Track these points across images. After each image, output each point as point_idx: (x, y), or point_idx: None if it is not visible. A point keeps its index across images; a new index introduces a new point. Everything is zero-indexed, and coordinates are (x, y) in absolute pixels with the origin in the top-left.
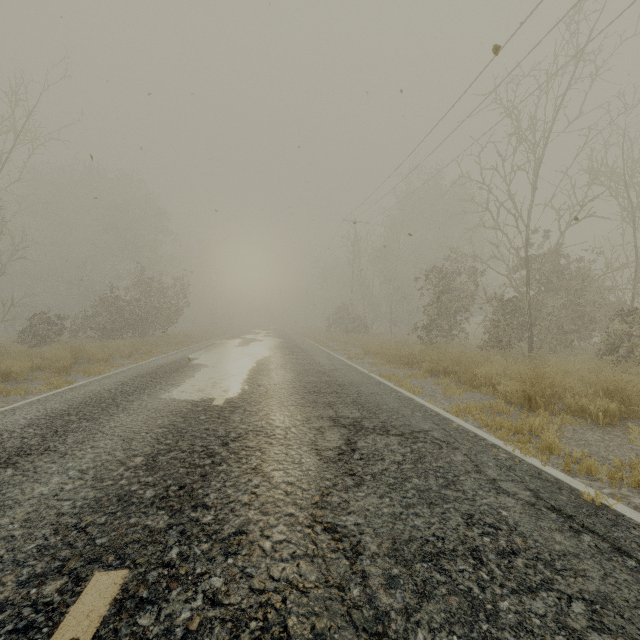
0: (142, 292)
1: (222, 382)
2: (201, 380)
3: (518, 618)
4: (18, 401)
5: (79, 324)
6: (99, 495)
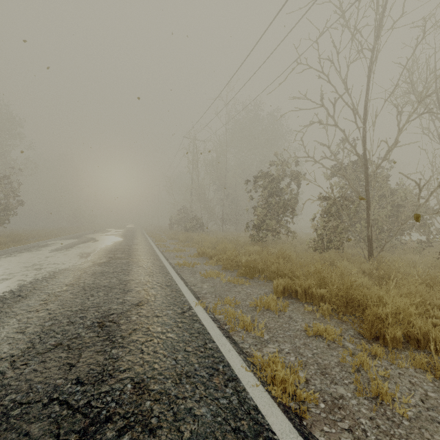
0: None
1: None
2: None
3: None
4: None
5: None
6: None
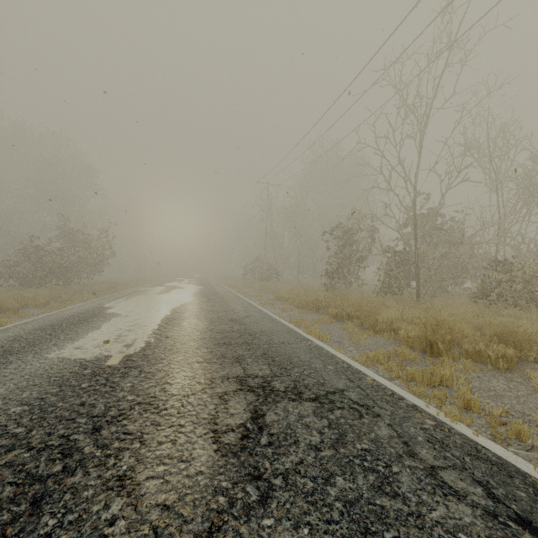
0: (67, 242)
1: (128, 334)
2: (106, 332)
3: None
4: None
5: None
6: None
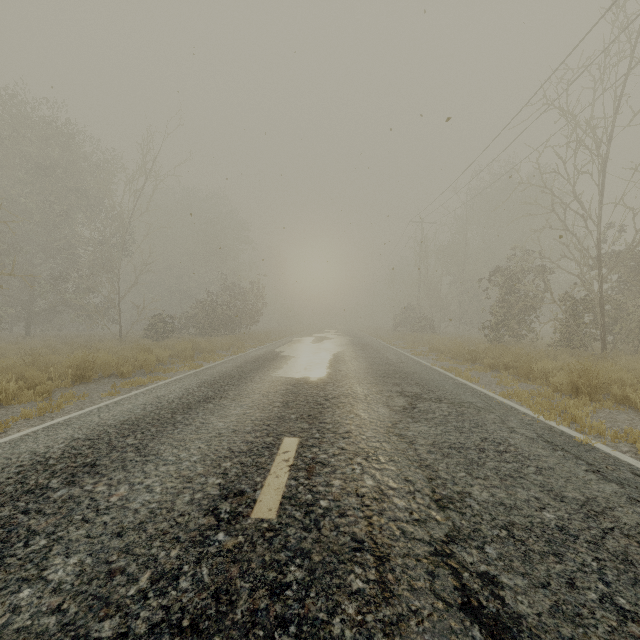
0: (231, 296)
1: (311, 368)
2: (294, 366)
3: (494, 467)
4: (174, 376)
5: (184, 323)
6: (266, 415)
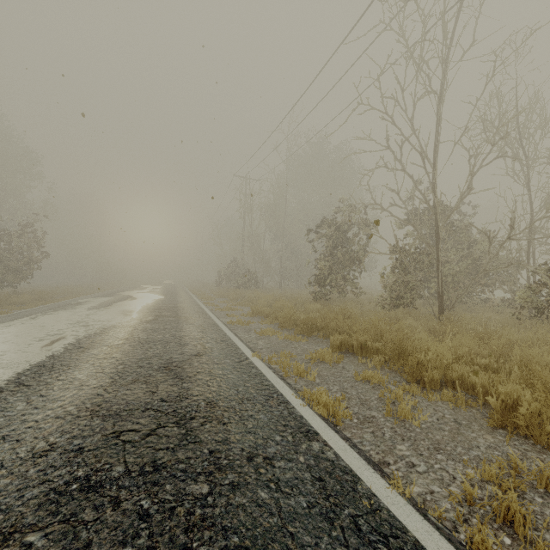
0: None
1: None
2: None
3: None
4: None
5: None
6: None
